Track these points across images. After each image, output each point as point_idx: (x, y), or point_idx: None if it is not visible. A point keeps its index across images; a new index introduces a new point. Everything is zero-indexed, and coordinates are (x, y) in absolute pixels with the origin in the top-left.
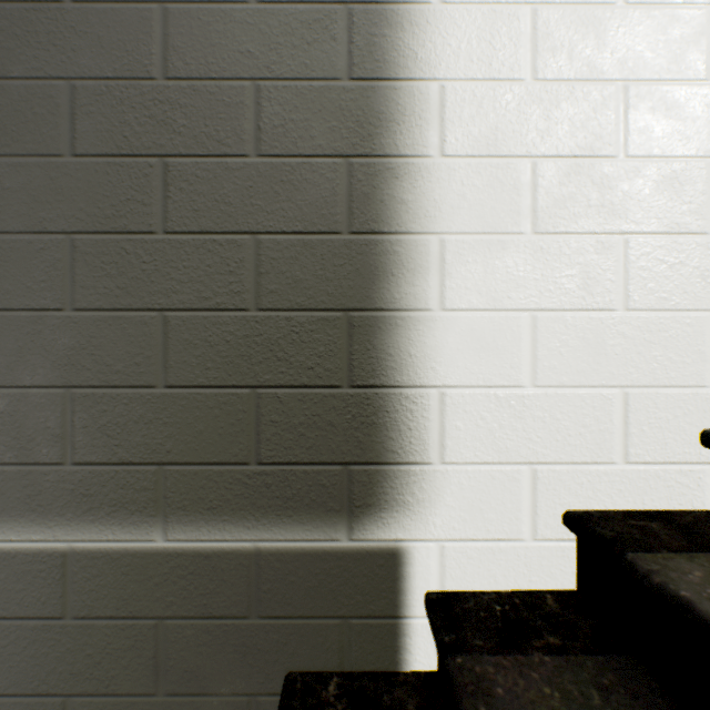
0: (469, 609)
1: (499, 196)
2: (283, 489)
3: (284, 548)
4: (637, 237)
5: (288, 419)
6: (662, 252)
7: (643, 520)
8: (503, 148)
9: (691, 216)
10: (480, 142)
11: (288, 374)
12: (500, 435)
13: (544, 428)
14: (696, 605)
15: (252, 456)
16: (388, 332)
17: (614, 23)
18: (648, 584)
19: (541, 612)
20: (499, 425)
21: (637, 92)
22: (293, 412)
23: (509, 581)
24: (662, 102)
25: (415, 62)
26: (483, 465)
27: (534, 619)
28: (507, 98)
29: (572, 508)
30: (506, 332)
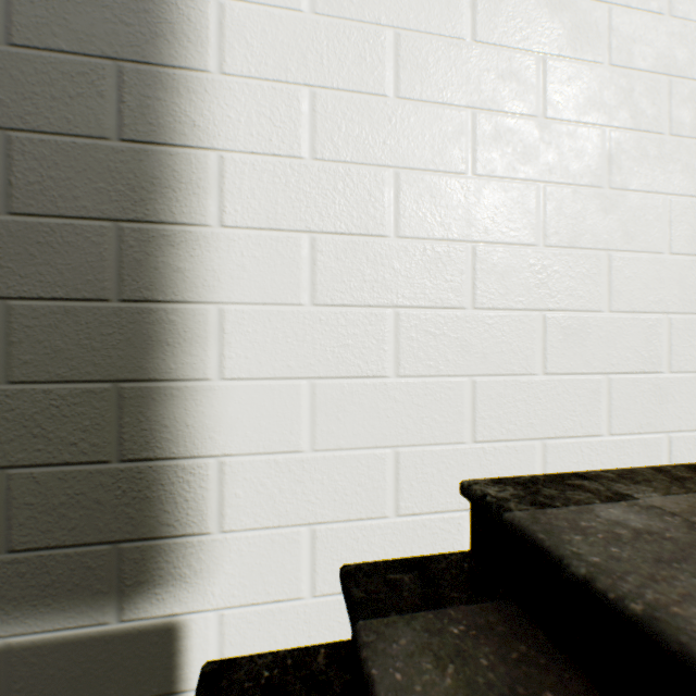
0: (237, 680)
1: (280, 268)
2: (40, 576)
3: (42, 640)
4: (407, 311)
5: (47, 500)
6: (429, 324)
7: (402, 572)
8: (283, 221)
9: (453, 293)
10: (261, 215)
11: (47, 451)
12: (281, 499)
13: (323, 490)
14: (375, 685)
15: (1, 544)
16: (164, 402)
17: (387, 114)
18: (360, 657)
19: (306, 673)
20: (280, 490)
21: (407, 179)
22: (53, 492)
23: (290, 639)
24: (429, 190)
25: (193, 129)
26: (263, 530)
27: (294, 683)
28: (287, 174)
29: (350, 562)
30: (286, 399)
